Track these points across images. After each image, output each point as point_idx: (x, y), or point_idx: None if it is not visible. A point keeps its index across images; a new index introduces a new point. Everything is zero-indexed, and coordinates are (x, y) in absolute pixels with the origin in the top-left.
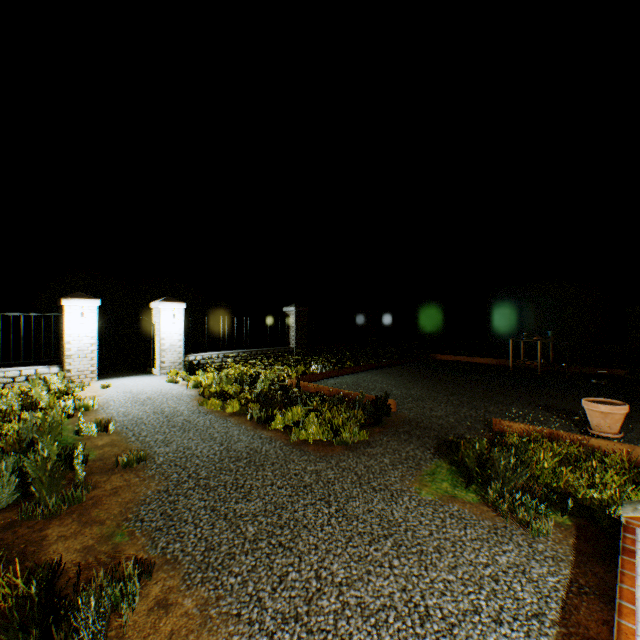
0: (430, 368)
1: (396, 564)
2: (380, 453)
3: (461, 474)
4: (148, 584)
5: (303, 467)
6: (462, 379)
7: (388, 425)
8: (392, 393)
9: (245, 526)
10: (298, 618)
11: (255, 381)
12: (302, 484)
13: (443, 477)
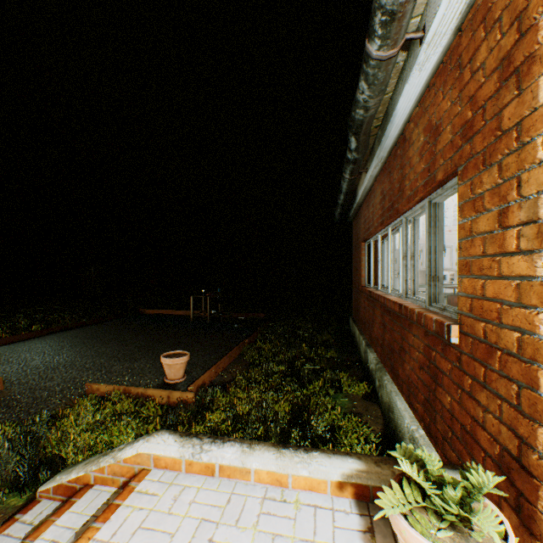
0: (121, 325)
1: None
2: None
3: None
4: None
5: None
6: (134, 335)
7: None
8: (30, 364)
9: None
10: None
11: None
12: None
13: None
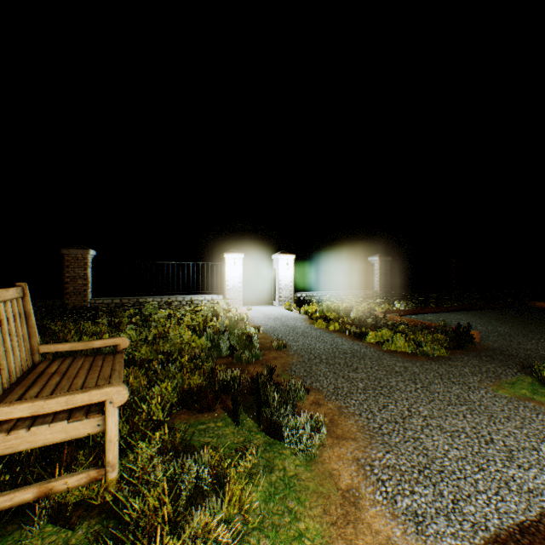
0: (524, 313)
1: (468, 416)
2: (460, 365)
3: (543, 388)
4: (306, 395)
5: (393, 363)
6: None
7: (469, 350)
8: (475, 328)
9: (356, 383)
10: (396, 422)
11: (348, 311)
12: (393, 371)
13: (522, 387)
